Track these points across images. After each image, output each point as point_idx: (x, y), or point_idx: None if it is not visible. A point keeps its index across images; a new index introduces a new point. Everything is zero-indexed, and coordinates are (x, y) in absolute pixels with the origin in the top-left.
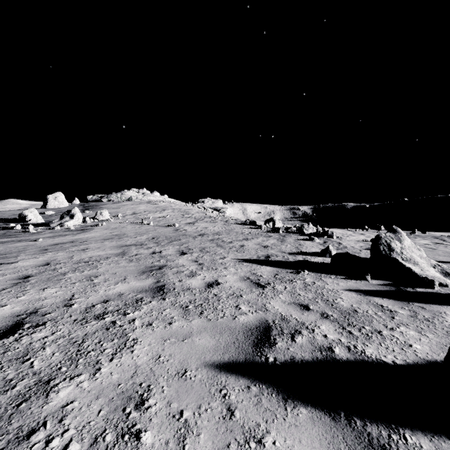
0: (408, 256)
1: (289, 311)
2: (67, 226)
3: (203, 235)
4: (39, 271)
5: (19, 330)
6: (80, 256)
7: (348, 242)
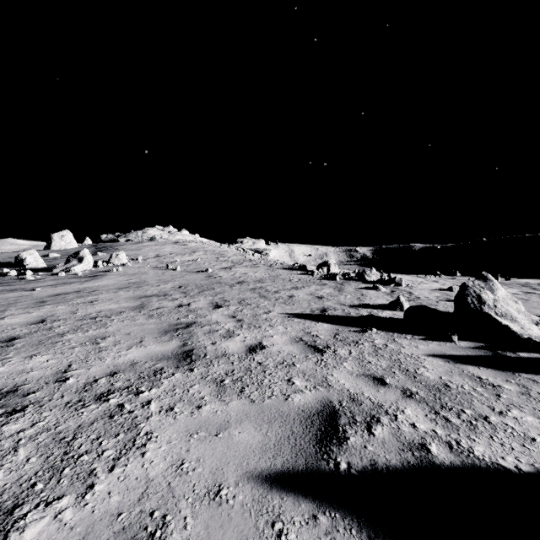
0: (503, 311)
1: (359, 387)
2: (74, 272)
3: (242, 282)
4: (29, 331)
5: None
6: (86, 310)
7: (420, 291)
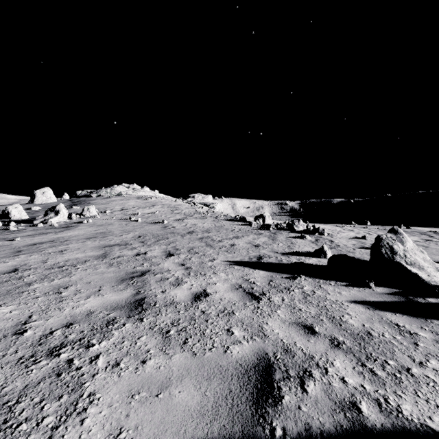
0: (412, 260)
1: (292, 337)
2: (51, 223)
3: (192, 232)
4: (1, 281)
5: None
6: (55, 259)
7: (340, 239)
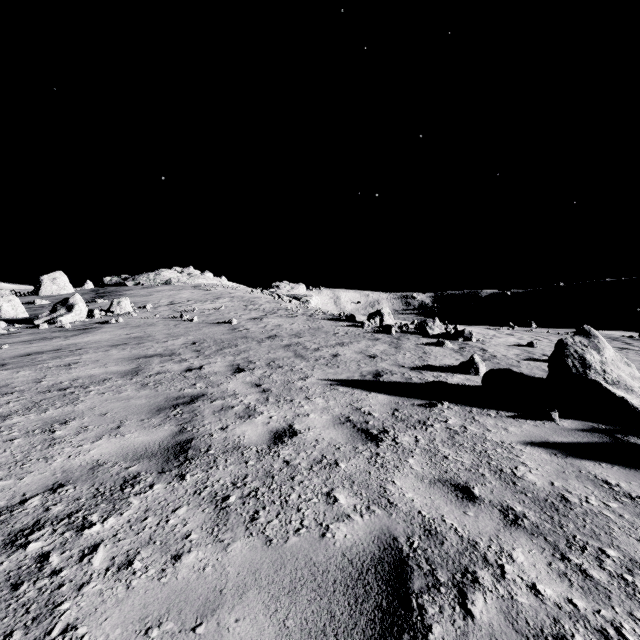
0: (614, 377)
1: (436, 506)
2: (60, 324)
3: (274, 337)
4: None
5: None
6: (57, 377)
7: (495, 347)
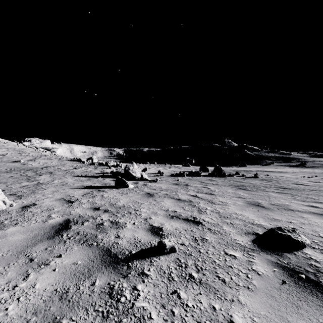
0: (134, 171)
1: (90, 184)
2: None
3: (47, 167)
4: None
5: (5, 190)
6: None
7: None
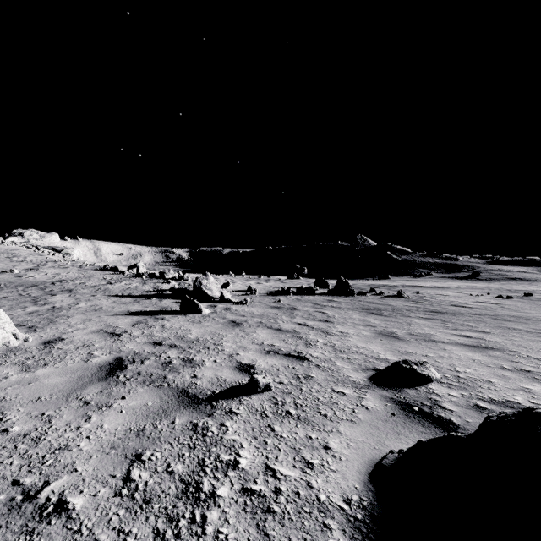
0: (209, 287)
1: (139, 308)
2: None
3: (61, 281)
4: None
5: None
6: None
7: None
